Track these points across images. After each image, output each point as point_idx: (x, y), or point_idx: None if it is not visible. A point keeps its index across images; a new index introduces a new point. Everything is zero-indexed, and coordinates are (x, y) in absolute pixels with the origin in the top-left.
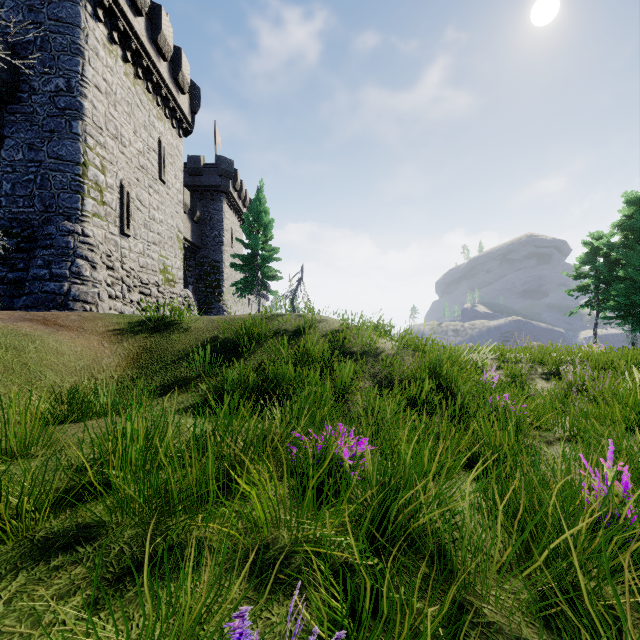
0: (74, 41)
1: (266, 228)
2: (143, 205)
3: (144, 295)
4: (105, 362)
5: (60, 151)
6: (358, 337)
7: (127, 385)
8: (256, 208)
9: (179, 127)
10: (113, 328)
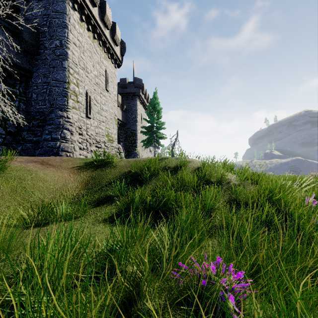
0: (63, 21)
1: (158, 112)
2: (97, 102)
3: (98, 147)
4: (70, 185)
5: (57, 76)
6: (214, 172)
7: (80, 199)
8: (153, 102)
9: (115, 63)
10: (76, 166)
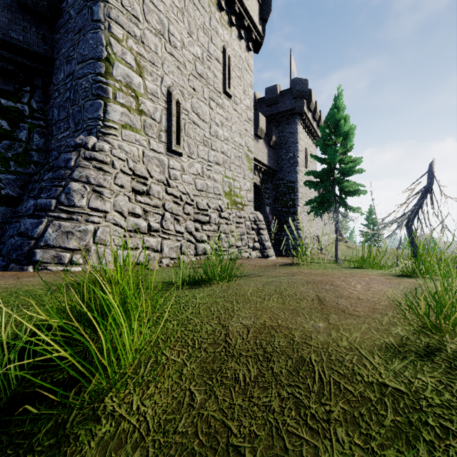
0: None
1: (345, 137)
2: (202, 119)
3: (201, 223)
4: None
5: (84, 51)
6: None
7: None
8: (333, 118)
9: (248, 39)
10: None
